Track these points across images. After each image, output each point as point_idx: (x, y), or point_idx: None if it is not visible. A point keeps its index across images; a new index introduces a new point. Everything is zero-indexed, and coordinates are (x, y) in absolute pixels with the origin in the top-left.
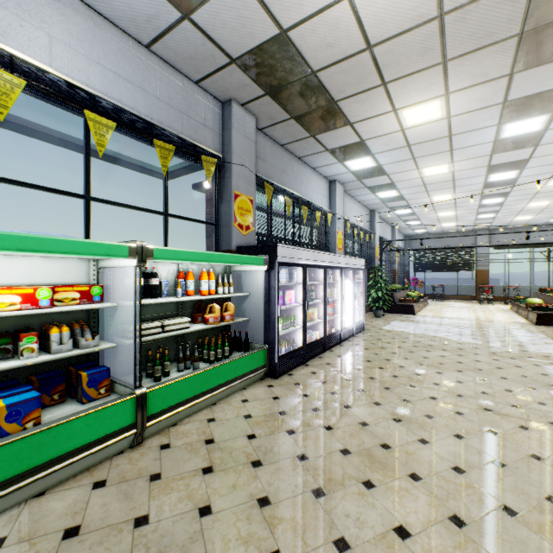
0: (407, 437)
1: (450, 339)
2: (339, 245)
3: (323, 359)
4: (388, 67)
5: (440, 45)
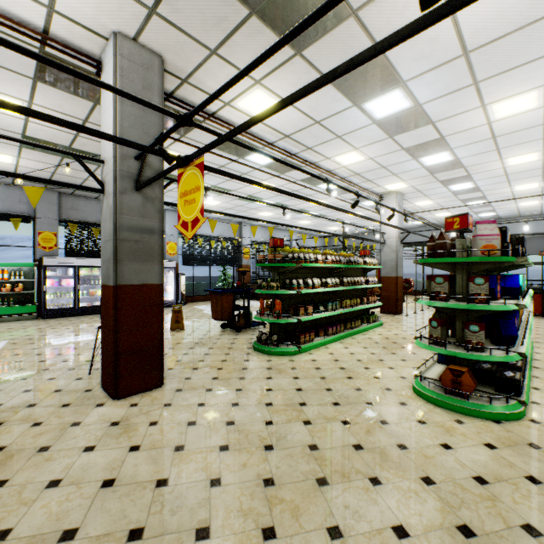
0: (25, 331)
1: (203, 311)
2: (170, 252)
3: (92, 315)
4: (75, 176)
5: (78, 170)
